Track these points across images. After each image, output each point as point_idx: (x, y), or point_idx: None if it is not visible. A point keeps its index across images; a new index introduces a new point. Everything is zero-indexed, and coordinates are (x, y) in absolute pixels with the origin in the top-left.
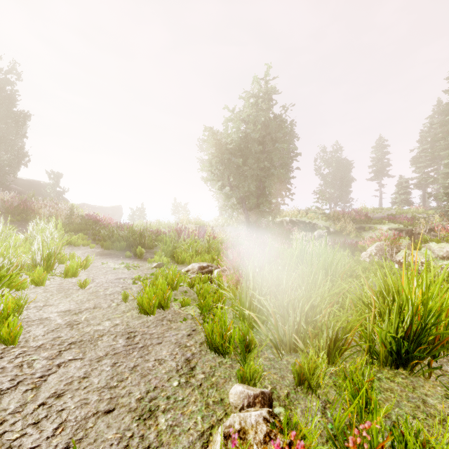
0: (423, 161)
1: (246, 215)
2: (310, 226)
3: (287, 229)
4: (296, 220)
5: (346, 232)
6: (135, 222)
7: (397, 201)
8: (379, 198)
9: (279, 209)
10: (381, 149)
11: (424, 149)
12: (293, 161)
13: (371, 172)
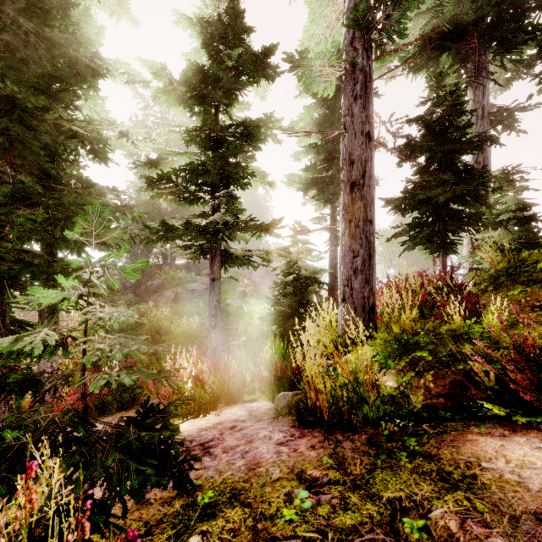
0: None
1: None
2: None
3: None
4: None
5: None
6: None
7: None
8: None
9: None
10: None
11: None
12: None
13: None
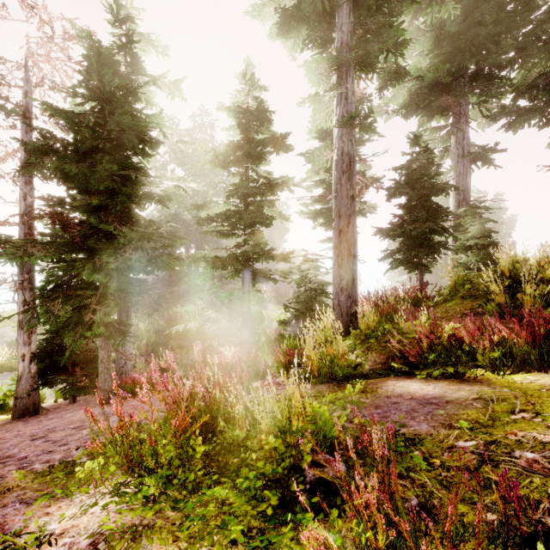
0: None
1: None
2: None
3: None
4: None
5: None
6: None
7: None
8: None
9: None
10: None
11: None
12: None
13: None
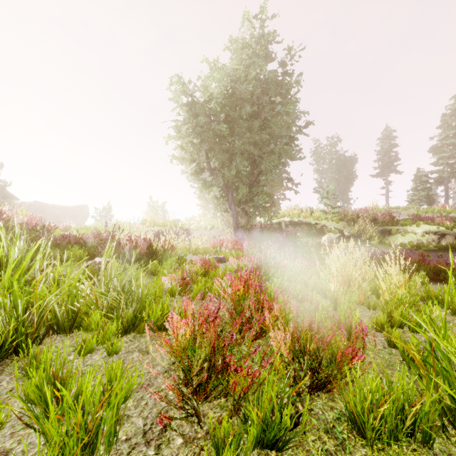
0: (445, 151)
1: (233, 212)
2: (316, 229)
3: (293, 232)
4: (298, 221)
5: (365, 237)
6: (94, 223)
7: (415, 199)
8: (386, 197)
9: (278, 205)
10: (388, 141)
11: (446, 137)
12: (302, 133)
13: (377, 168)
